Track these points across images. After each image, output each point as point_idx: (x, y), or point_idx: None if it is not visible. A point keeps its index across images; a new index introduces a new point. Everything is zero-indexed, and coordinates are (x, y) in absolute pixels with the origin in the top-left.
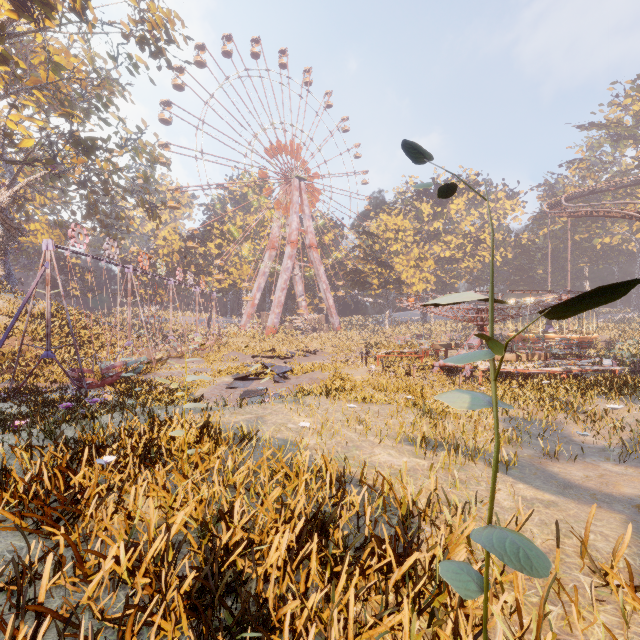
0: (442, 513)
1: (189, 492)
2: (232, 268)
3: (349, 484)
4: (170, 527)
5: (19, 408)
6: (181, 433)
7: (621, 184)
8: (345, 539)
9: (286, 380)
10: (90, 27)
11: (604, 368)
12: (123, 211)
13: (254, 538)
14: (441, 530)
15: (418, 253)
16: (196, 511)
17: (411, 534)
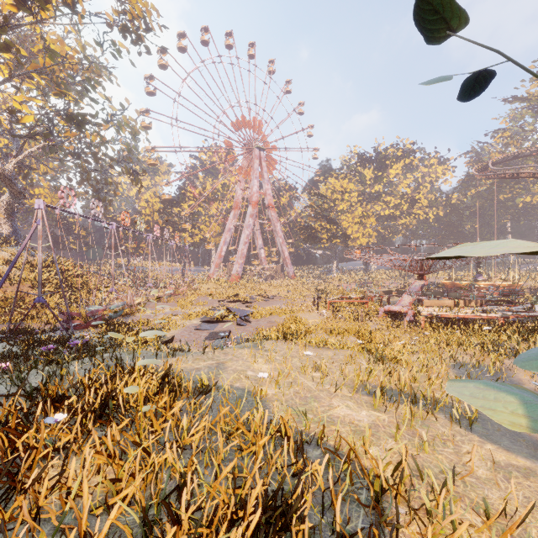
0: (416, 490)
1: (136, 463)
2: (202, 225)
3: (309, 445)
4: (108, 512)
5: (11, 348)
6: (135, 390)
7: None
8: (309, 533)
9: (247, 323)
10: (79, 17)
11: None
12: (111, 177)
13: (203, 531)
14: (429, 533)
15: (362, 211)
16: (144, 483)
17: (386, 523)
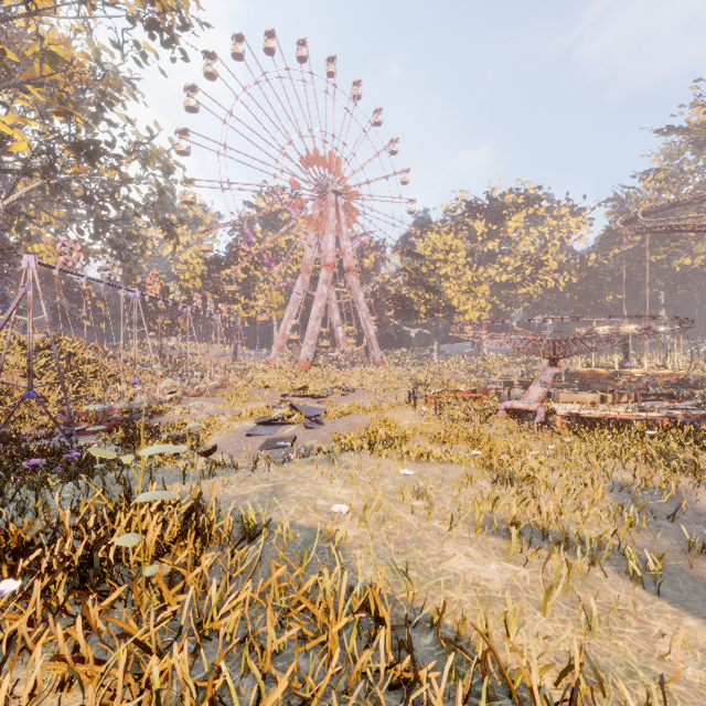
0: None
1: (120, 677)
2: (260, 294)
3: (414, 627)
4: None
5: None
6: (133, 541)
7: None
8: None
9: (319, 425)
10: (89, 8)
11: None
12: (136, 229)
13: None
14: None
15: (471, 277)
16: None
17: None
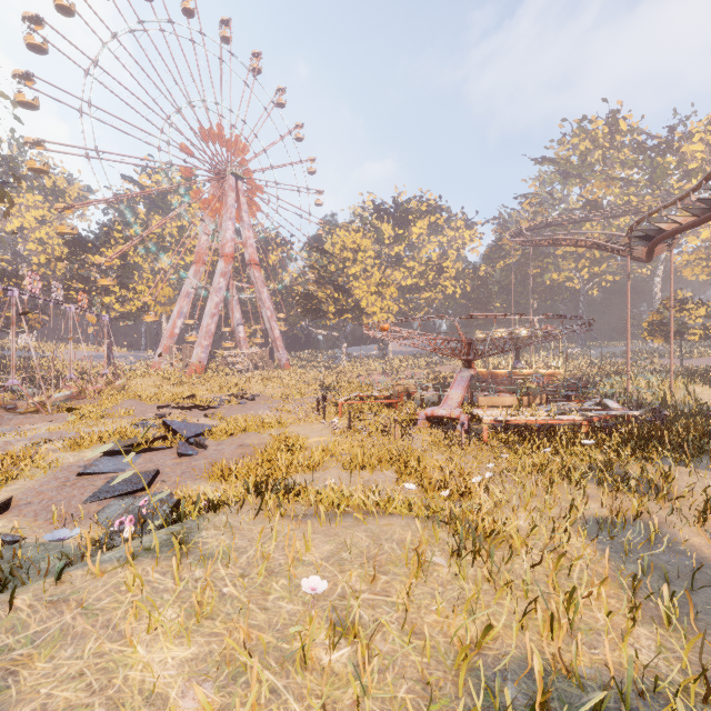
0: None
1: None
2: (141, 285)
3: None
4: None
5: None
6: None
7: (573, 219)
8: None
9: (199, 449)
10: None
11: (622, 413)
12: None
13: None
14: None
15: (380, 278)
16: None
17: None
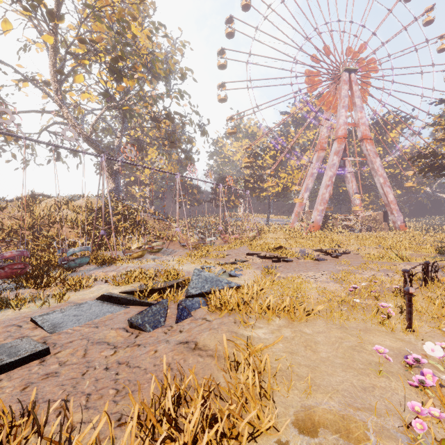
0: None
1: None
2: (282, 173)
3: None
4: None
5: None
6: None
7: None
8: None
9: (170, 319)
10: None
11: None
12: (188, 136)
13: None
14: None
15: None
16: None
17: None
